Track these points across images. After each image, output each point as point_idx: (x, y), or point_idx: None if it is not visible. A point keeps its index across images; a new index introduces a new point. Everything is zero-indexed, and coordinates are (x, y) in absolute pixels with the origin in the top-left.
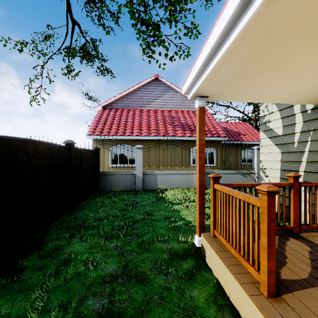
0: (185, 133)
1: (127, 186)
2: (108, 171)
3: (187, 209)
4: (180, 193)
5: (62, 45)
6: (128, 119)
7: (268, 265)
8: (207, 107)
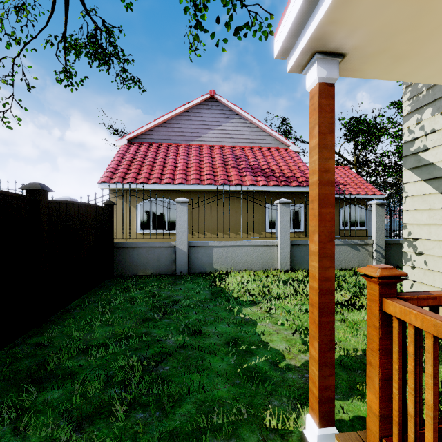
0: (257, 181)
1: (162, 266)
2: (129, 242)
3: (269, 318)
4: (252, 281)
5: (47, 24)
6: (167, 159)
7: None
8: (289, 142)
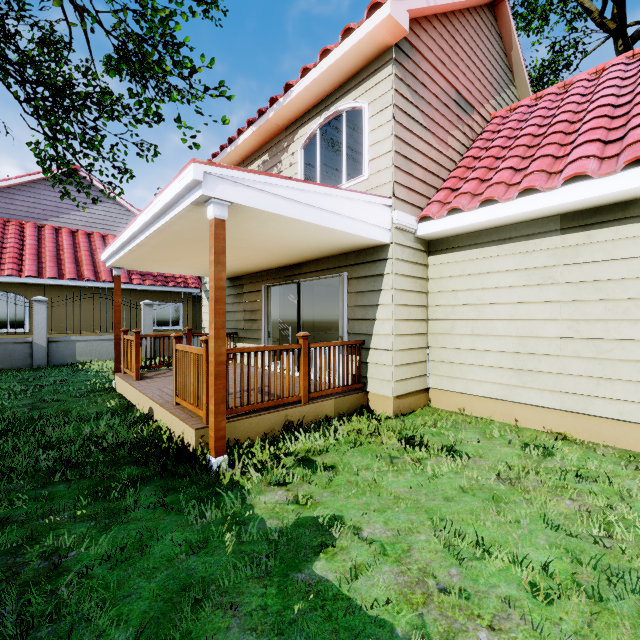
0: (132, 279)
1: (15, 361)
2: None
3: None
4: (112, 363)
5: None
6: (6, 243)
7: (136, 365)
8: None
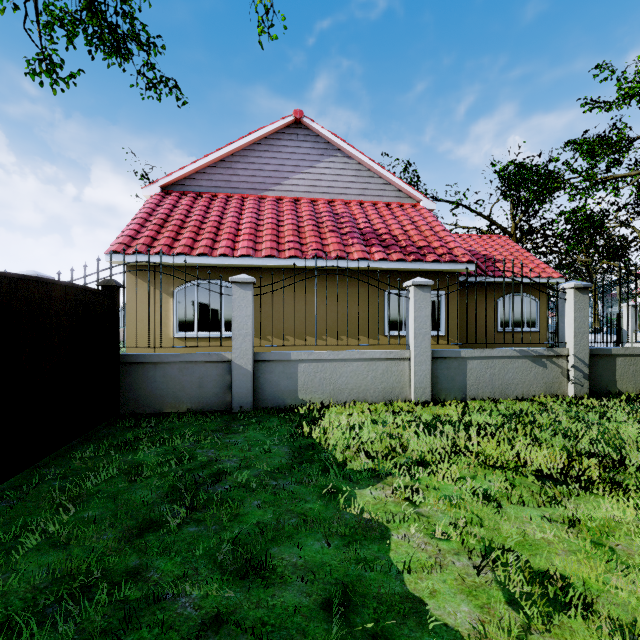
0: (371, 253)
1: (207, 397)
2: (147, 354)
3: (415, 519)
4: (369, 425)
5: None
6: (225, 218)
7: None
8: (419, 194)
